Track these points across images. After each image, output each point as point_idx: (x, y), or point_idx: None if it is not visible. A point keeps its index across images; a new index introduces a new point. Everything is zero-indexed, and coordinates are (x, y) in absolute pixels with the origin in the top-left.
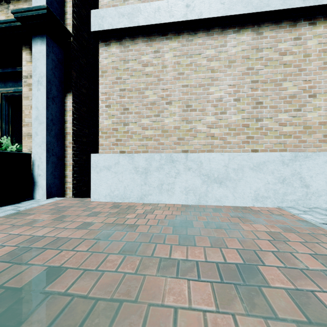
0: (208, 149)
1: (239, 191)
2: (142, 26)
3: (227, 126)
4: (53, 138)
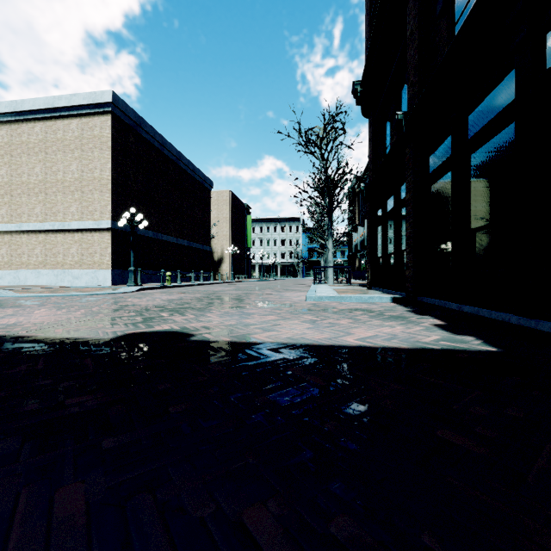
0: (0, 269)
1: (5, 281)
2: None
3: (5, 262)
4: None
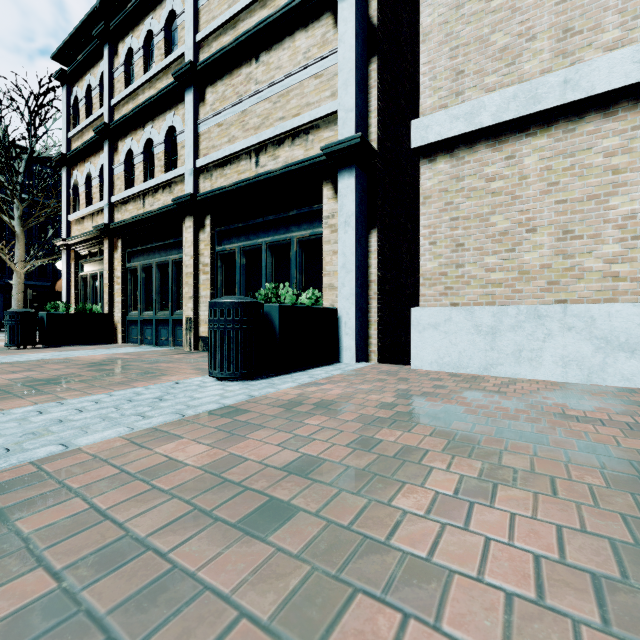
0: (607, 298)
1: None
2: (487, 126)
3: None
4: (359, 289)
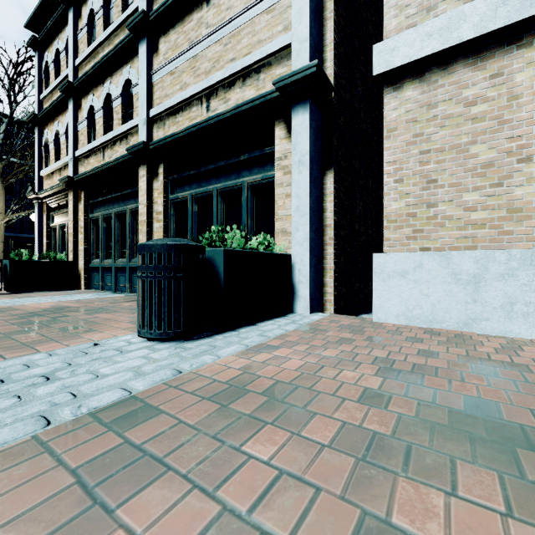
0: None
1: None
2: (467, 41)
3: None
4: (314, 234)
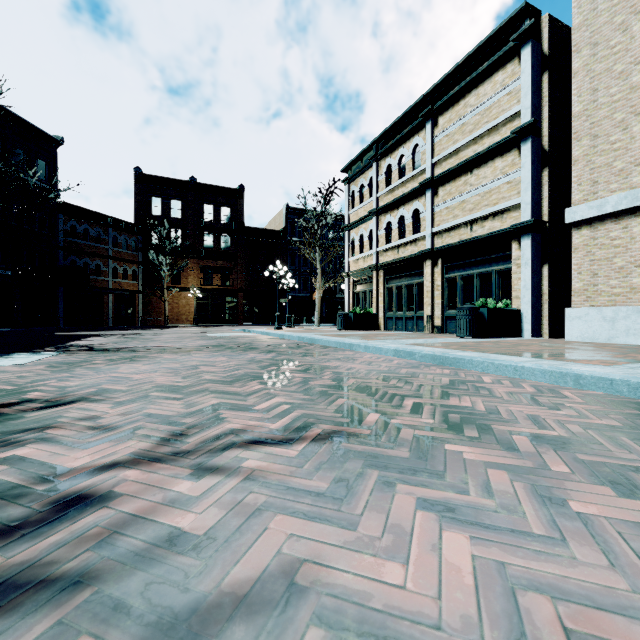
0: None
1: None
2: (610, 212)
3: None
4: (534, 298)
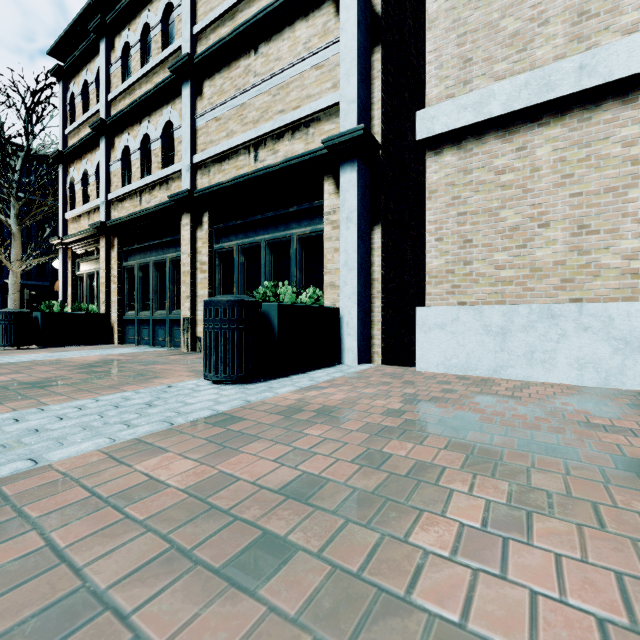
0: (625, 296)
1: None
2: (497, 116)
3: None
4: (362, 288)
